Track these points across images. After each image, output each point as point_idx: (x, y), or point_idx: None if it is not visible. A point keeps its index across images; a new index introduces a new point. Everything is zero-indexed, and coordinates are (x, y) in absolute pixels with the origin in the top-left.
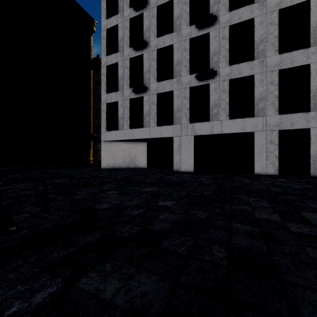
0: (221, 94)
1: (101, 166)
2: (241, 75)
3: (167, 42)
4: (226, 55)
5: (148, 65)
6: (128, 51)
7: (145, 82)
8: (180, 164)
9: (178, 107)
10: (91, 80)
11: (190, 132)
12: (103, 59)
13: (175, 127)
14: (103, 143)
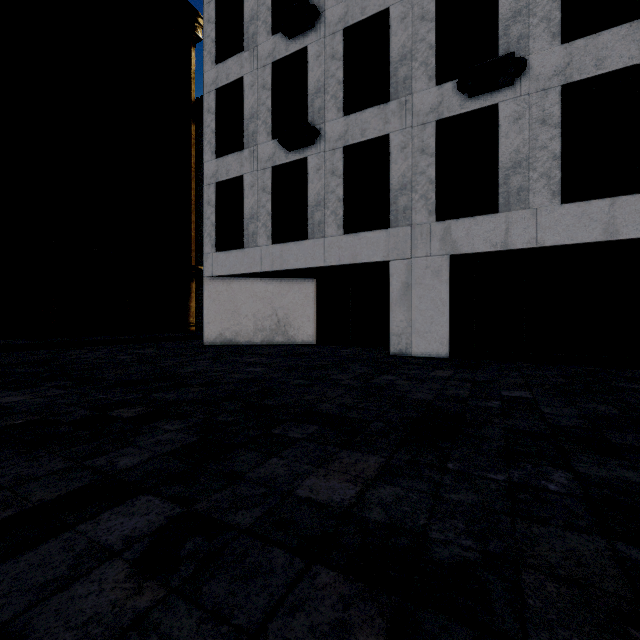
0: (535, 132)
1: (204, 338)
2: (603, 68)
3: (371, 6)
4: (553, 15)
5: (321, 74)
6: (269, 44)
7: (312, 120)
8: (409, 336)
9: (403, 178)
10: (193, 148)
11: (440, 246)
12: (209, 74)
13: (393, 233)
14: (209, 282)
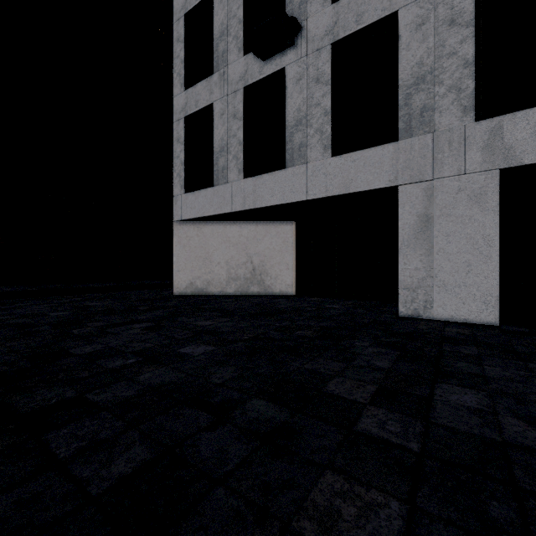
0: None
1: (174, 288)
2: None
3: None
4: None
5: None
6: None
7: None
8: (430, 291)
9: (420, 67)
10: None
11: (482, 157)
12: None
13: (404, 147)
14: (179, 227)
